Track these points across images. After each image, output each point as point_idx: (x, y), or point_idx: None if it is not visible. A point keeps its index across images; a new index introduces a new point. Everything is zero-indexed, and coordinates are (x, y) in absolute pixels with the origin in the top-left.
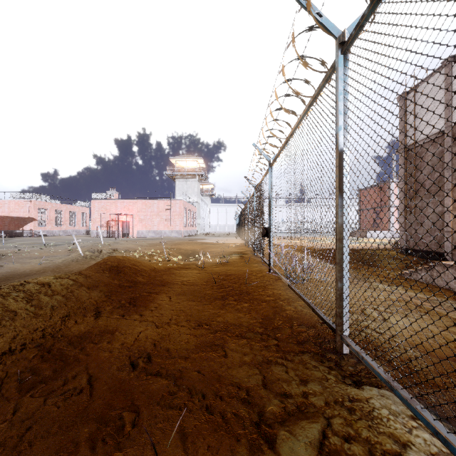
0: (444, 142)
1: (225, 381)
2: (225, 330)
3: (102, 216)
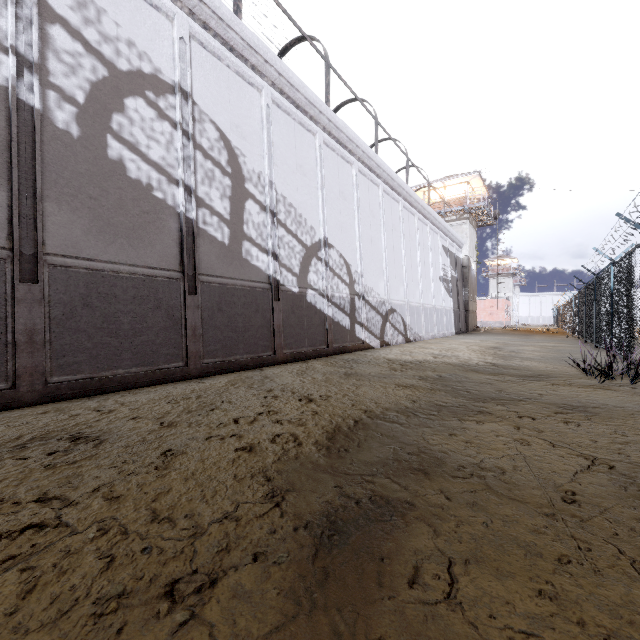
0: None
1: None
2: None
3: None
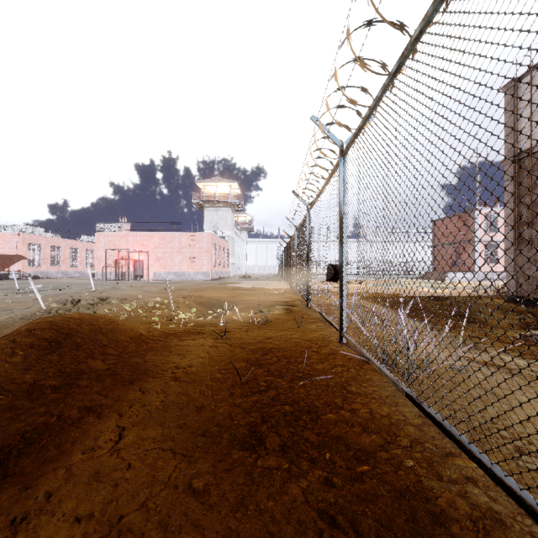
0: None
1: None
2: None
3: (109, 253)
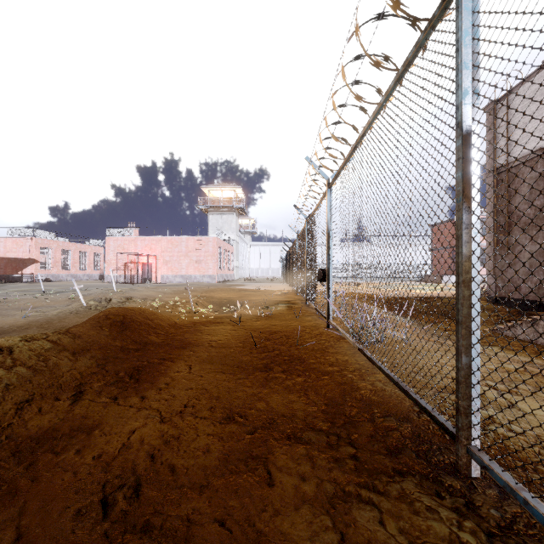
0: None
1: None
2: (269, 426)
3: (118, 257)
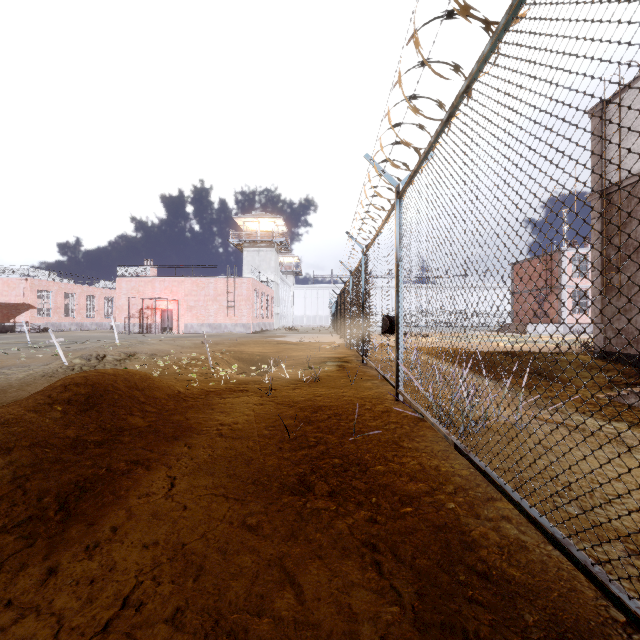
0: None
1: None
2: None
3: (132, 301)
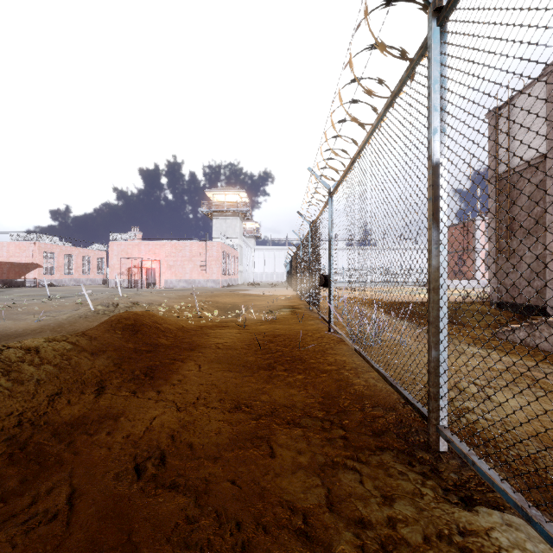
0: (546, 168)
1: (271, 498)
2: (272, 414)
3: (122, 261)
